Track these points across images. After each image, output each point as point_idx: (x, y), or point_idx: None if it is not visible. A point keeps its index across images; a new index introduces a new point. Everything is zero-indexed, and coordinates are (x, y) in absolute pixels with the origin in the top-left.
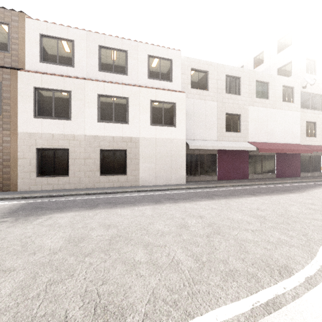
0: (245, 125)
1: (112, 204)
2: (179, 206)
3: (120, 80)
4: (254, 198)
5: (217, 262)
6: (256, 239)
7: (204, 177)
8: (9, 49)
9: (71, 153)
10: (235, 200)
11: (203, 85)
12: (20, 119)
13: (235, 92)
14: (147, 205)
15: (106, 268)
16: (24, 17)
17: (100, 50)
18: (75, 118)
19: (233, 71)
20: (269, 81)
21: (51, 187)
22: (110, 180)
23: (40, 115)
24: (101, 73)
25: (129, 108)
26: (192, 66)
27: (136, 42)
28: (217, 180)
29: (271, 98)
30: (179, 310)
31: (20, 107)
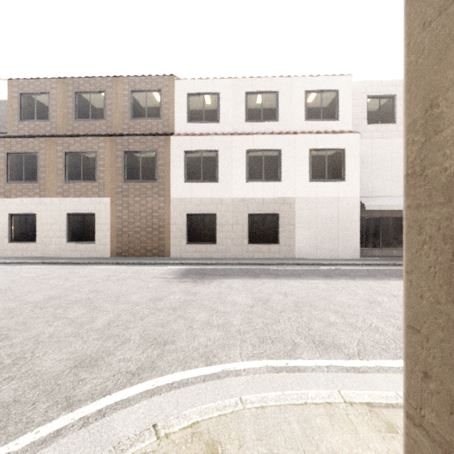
0: None
1: (274, 275)
2: (360, 283)
3: (270, 129)
4: None
5: None
6: None
7: (388, 250)
8: (161, 115)
9: (218, 219)
10: None
11: (387, 116)
12: (172, 185)
13: None
14: (316, 279)
15: (306, 322)
16: (173, 80)
17: (247, 96)
18: (222, 180)
19: None
20: None
21: (199, 255)
22: (260, 250)
23: (189, 179)
24: (248, 124)
25: (281, 162)
26: (370, 92)
27: (289, 77)
28: None
29: None
30: (390, 354)
31: (172, 173)
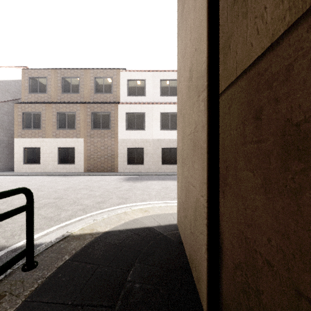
0: None
1: (174, 179)
2: None
3: (173, 100)
4: None
5: None
6: None
7: None
8: (112, 91)
9: (145, 150)
10: None
11: None
12: (119, 132)
13: None
14: None
15: None
16: (119, 72)
17: (161, 82)
18: (147, 129)
19: None
20: None
21: (134, 171)
22: (168, 168)
23: (128, 128)
24: (161, 97)
25: None
26: None
27: None
28: None
29: None
30: None
31: (119, 125)
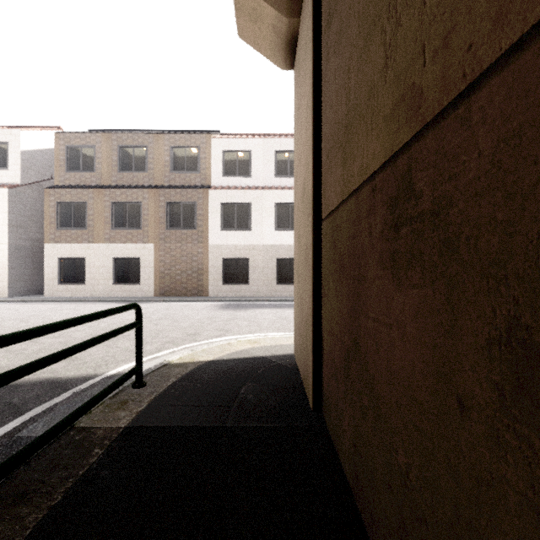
0: None
1: None
2: None
3: None
4: None
5: None
6: None
7: None
8: (199, 169)
9: (251, 263)
10: None
11: None
12: (210, 233)
13: None
14: None
15: None
16: (210, 138)
17: (276, 154)
18: (254, 229)
19: None
20: None
21: (234, 295)
22: (287, 289)
23: (225, 228)
24: (277, 179)
25: None
26: None
27: None
28: None
29: None
30: None
31: (210, 222)
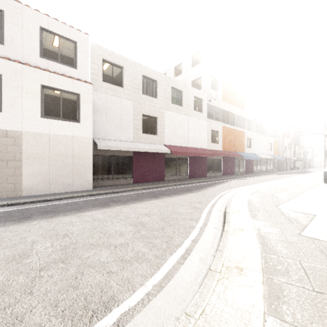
0: (161, 128)
1: None
2: (53, 221)
3: None
4: (153, 201)
5: (1, 325)
6: (110, 259)
7: (118, 180)
8: None
9: None
10: (131, 206)
11: (118, 81)
12: None
13: (152, 94)
14: None
15: None
16: None
17: None
18: None
19: (149, 73)
20: (183, 90)
21: None
22: None
23: None
24: None
25: (2, 89)
26: (105, 57)
27: (19, 3)
28: (133, 183)
29: (185, 106)
30: None
31: None
